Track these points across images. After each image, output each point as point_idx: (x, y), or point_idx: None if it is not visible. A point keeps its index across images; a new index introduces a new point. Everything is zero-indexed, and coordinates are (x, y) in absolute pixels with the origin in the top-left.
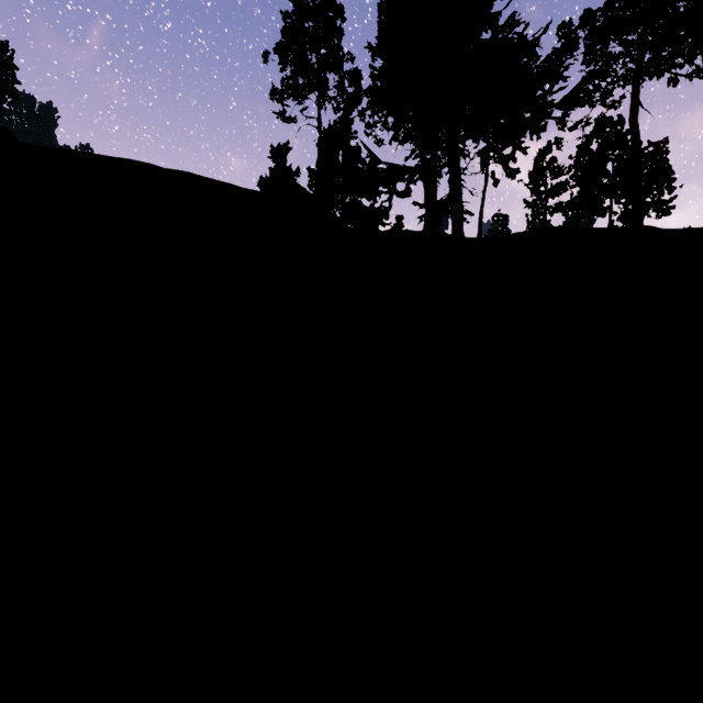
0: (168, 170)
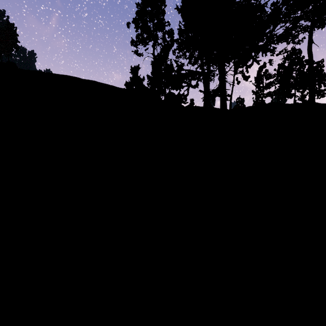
0: (84, 80)
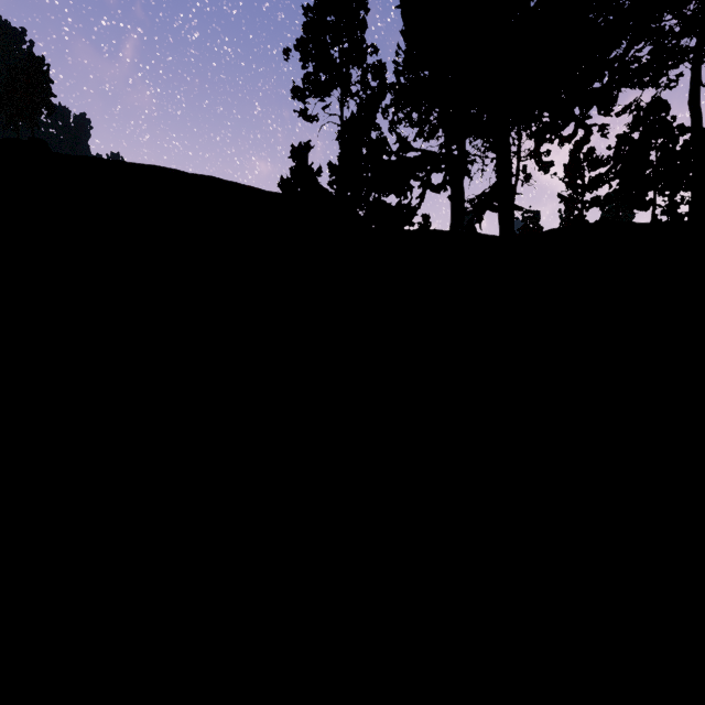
0: (192, 175)
